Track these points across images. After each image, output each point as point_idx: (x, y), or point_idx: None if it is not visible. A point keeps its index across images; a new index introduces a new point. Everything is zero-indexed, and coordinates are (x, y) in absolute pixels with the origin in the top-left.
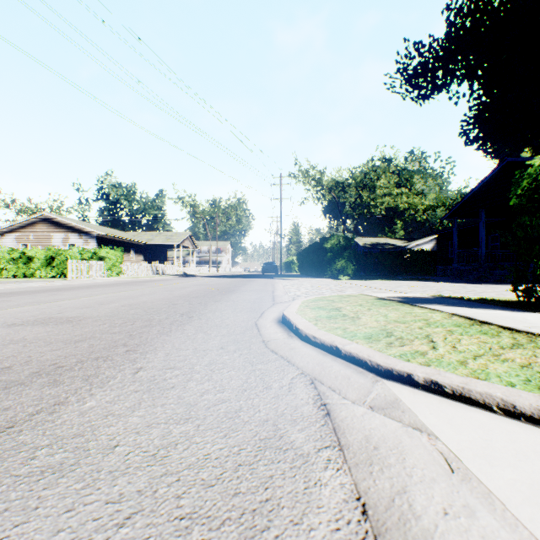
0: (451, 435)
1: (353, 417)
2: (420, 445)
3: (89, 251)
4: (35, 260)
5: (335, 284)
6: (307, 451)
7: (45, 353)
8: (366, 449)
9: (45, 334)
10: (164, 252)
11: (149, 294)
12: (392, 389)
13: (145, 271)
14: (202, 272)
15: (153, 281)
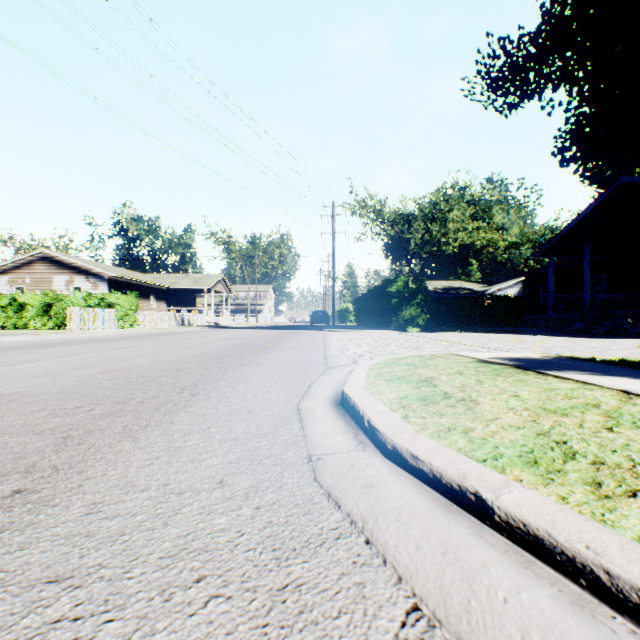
0: None
1: None
2: None
3: (95, 297)
4: (28, 307)
5: (405, 338)
6: None
7: None
8: None
9: None
10: (191, 299)
11: (155, 353)
12: None
13: (167, 321)
14: (238, 323)
15: (172, 334)
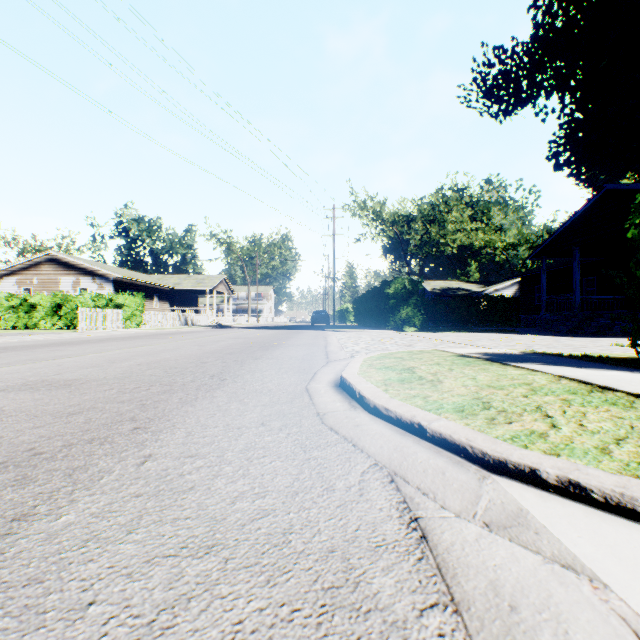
0: (627, 581)
1: (464, 543)
2: (584, 601)
3: (103, 298)
4: (38, 308)
5: (400, 337)
6: (402, 616)
7: (23, 431)
8: (498, 610)
9: (30, 403)
10: (194, 299)
11: (174, 350)
12: (510, 491)
13: (171, 321)
14: (240, 323)
15: (180, 333)
